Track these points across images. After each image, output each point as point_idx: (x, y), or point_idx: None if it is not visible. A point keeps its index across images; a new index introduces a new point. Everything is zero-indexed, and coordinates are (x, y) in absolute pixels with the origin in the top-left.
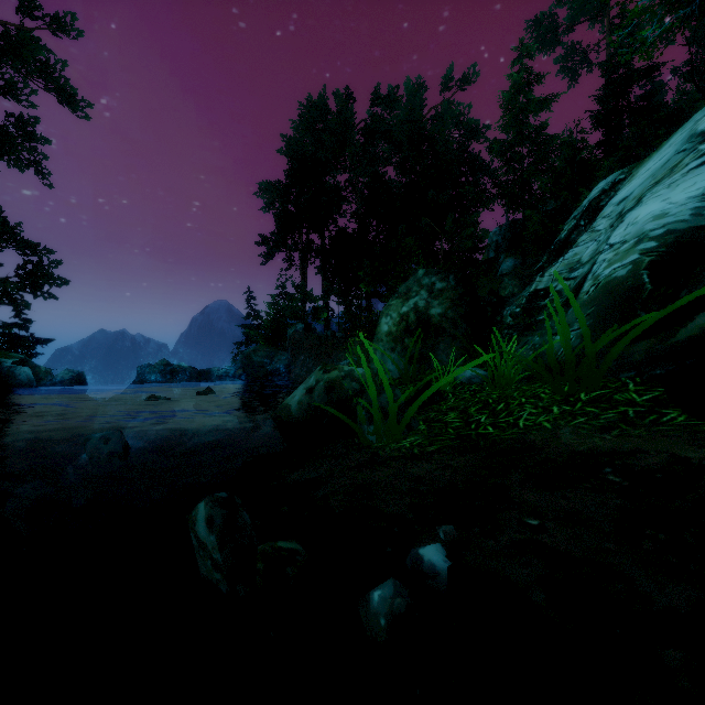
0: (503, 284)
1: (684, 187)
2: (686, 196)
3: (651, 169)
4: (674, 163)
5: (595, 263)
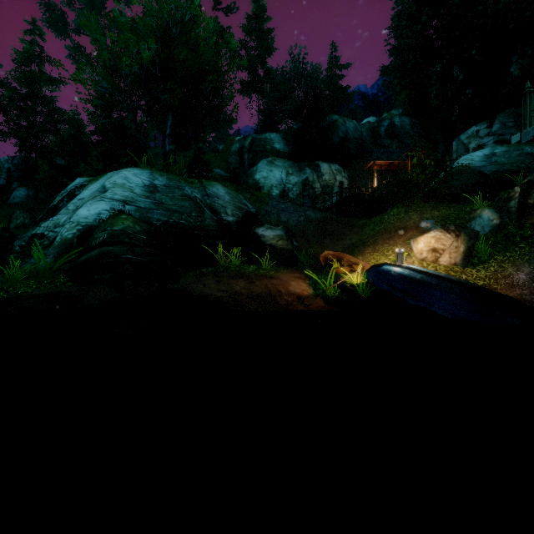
0: (16, 215)
1: (95, 208)
2: (94, 212)
3: (92, 190)
4: (95, 195)
5: (63, 229)
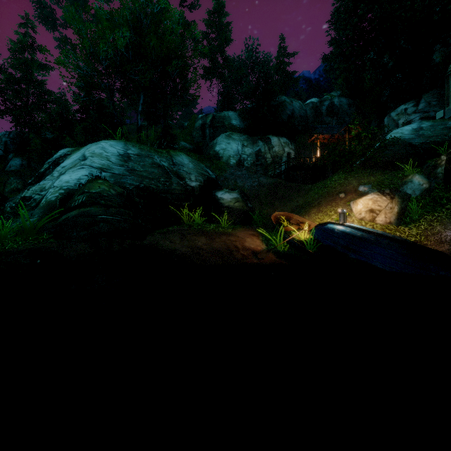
0: (10, 181)
1: (76, 174)
2: (75, 178)
3: (74, 159)
4: (76, 163)
5: (48, 192)
